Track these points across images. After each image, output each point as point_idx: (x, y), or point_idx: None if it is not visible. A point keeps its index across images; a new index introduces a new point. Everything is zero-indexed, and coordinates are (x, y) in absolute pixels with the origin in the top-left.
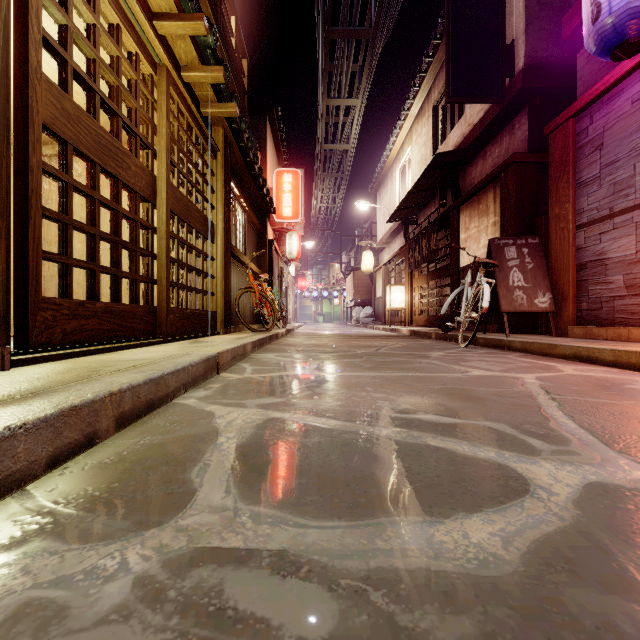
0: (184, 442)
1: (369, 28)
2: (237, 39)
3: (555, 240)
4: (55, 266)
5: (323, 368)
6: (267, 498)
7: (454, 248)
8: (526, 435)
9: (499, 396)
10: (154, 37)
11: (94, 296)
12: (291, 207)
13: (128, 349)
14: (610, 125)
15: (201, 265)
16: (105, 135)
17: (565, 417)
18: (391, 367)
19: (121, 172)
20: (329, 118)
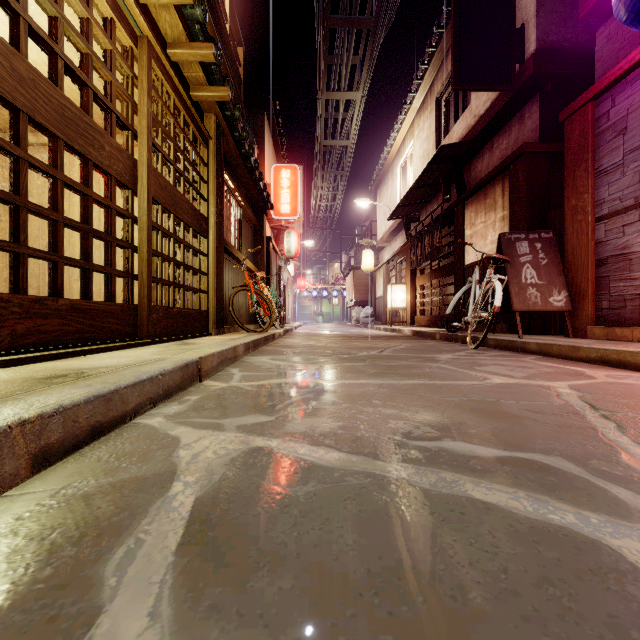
0: (122, 493)
1: (370, 17)
2: (232, 25)
3: (571, 234)
4: (36, 262)
5: (322, 374)
6: (219, 633)
7: (459, 245)
8: (602, 479)
9: (537, 413)
10: (132, 2)
11: (57, 292)
12: (289, 204)
13: (98, 353)
14: (635, 107)
15: (190, 260)
16: (71, 107)
17: (637, 446)
18: (399, 373)
19: (92, 151)
20: (328, 113)
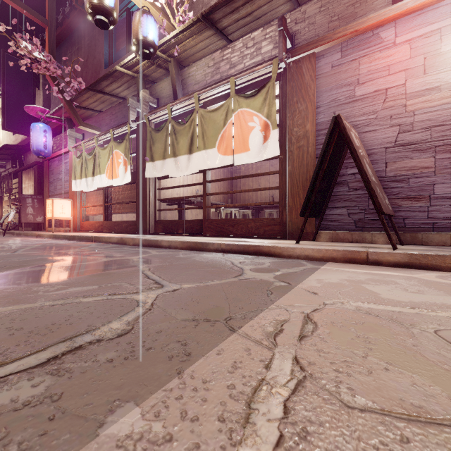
0: None
1: None
2: None
3: (45, 198)
4: None
5: None
6: None
7: (20, 190)
8: None
9: None
10: None
11: None
12: None
13: None
14: (54, 168)
15: None
16: None
17: None
18: None
19: None
20: None
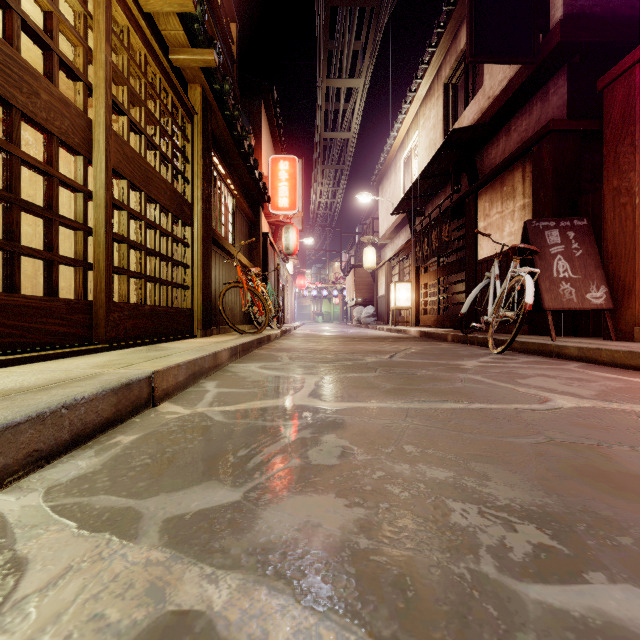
0: None
1: None
2: None
3: (612, 220)
4: None
5: (323, 391)
6: None
7: (471, 238)
8: None
9: None
10: None
11: None
12: (288, 197)
13: (20, 364)
14: None
15: (169, 250)
16: None
17: None
18: (424, 389)
19: (17, 95)
20: (329, 103)
